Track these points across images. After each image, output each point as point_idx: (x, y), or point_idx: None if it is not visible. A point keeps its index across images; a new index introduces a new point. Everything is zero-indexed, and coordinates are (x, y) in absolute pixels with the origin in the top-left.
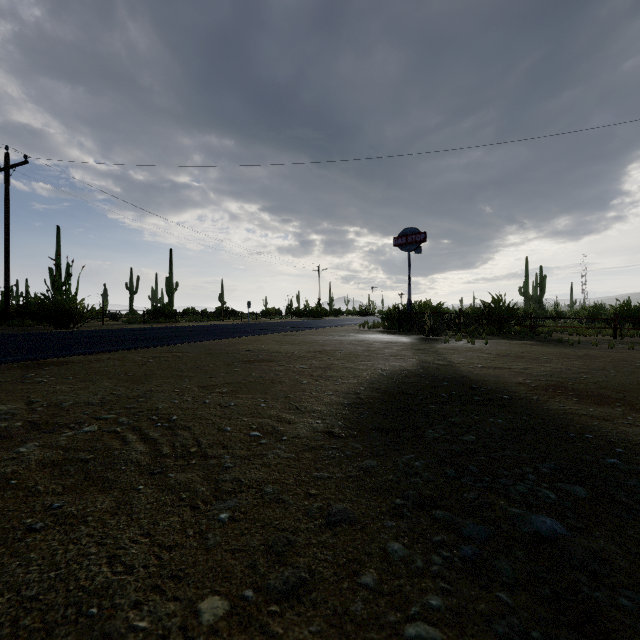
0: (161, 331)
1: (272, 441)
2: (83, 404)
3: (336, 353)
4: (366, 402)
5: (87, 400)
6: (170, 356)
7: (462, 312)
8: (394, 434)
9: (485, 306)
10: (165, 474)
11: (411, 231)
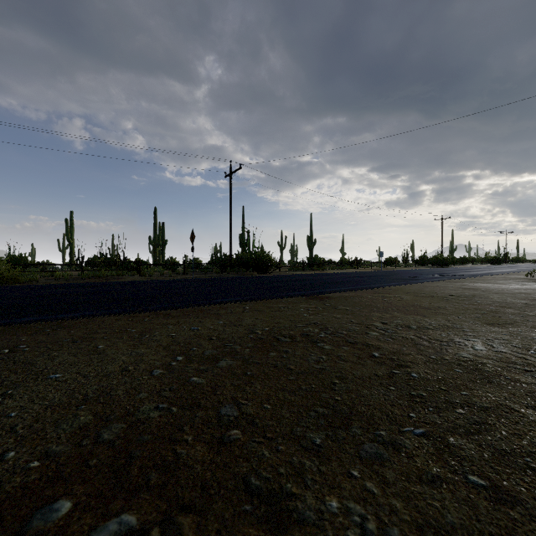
0: (335, 276)
1: None
2: (425, 328)
3: None
4: None
5: (421, 325)
6: (392, 296)
7: None
8: None
9: None
10: None
11: None
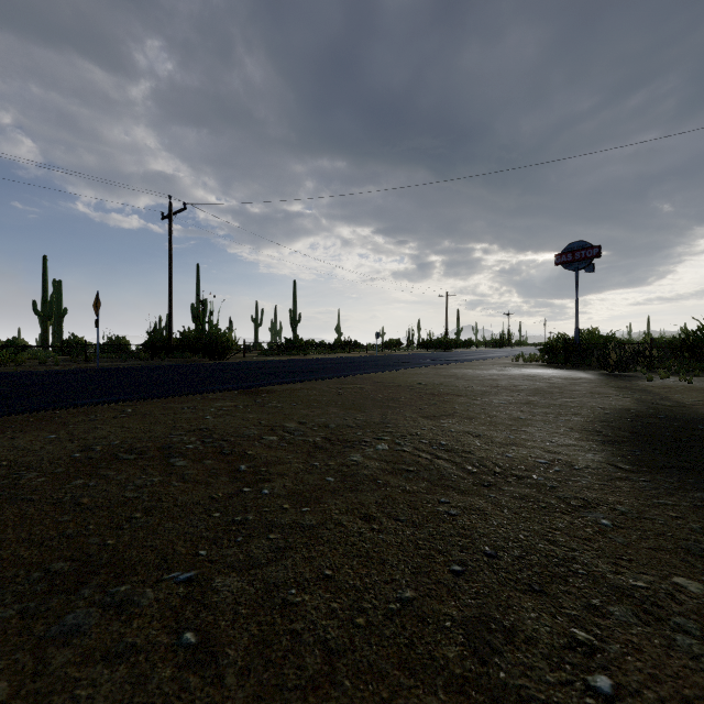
0: (308, 363)
1: (566, 469)
2: (345, 426)
3: (519, 389)
4: (621, 440)
5: (344, 423)
6: (352, 387)
7: (655, 342)
8: (696, 473)
9: (688, 334)
10: (498, 487)
11: (579, 246)
